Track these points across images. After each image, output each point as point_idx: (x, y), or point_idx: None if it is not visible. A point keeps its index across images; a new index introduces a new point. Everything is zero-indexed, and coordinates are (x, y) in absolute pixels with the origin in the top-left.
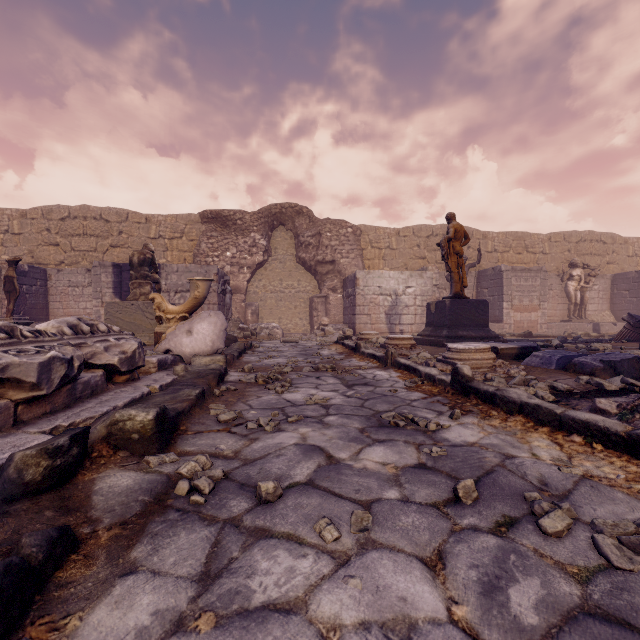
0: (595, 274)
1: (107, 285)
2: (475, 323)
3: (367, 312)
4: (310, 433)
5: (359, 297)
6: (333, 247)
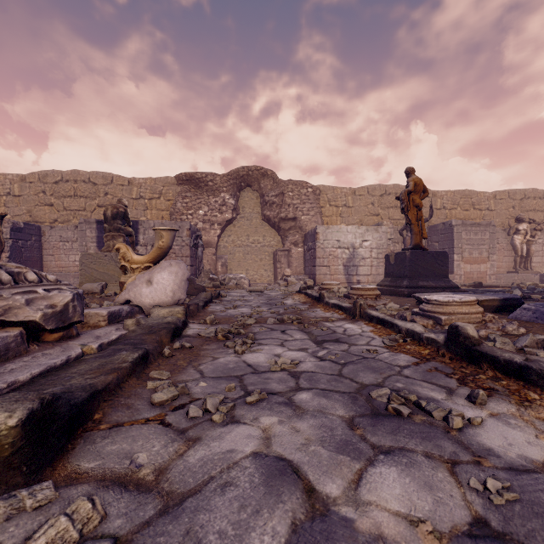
0: (541, 228)
1: (91, 240)
2: (435, 274)
3: (326, 264)
4: (276, 427)
5: (319, 250)
6: (295, 205)
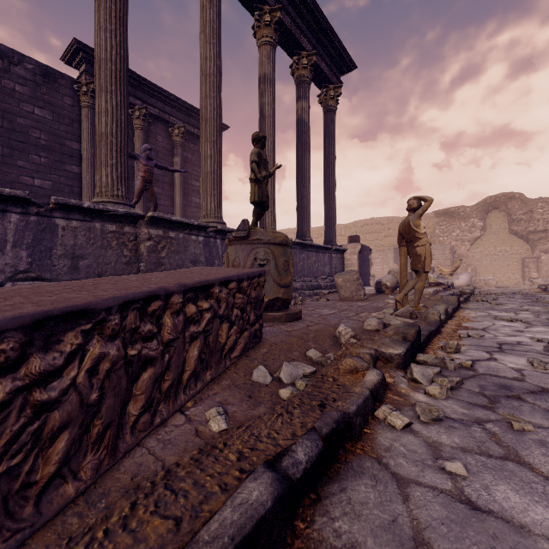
0: None
1: (390, 258)
2: None
3: None
4: (505, 299)
5: None
6: (545, 219)
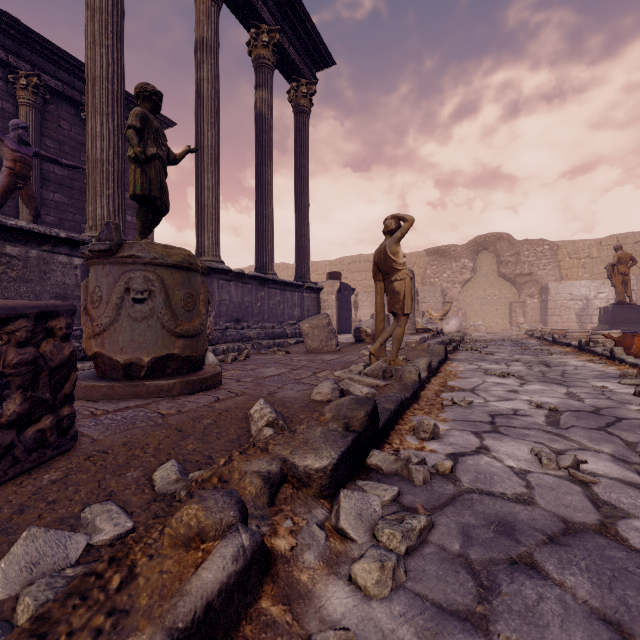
0: None
1: None
2: (636, 322)
3: (558, 314)
4: (495, 346)
5: (550, 302)
6: (530, 262)
